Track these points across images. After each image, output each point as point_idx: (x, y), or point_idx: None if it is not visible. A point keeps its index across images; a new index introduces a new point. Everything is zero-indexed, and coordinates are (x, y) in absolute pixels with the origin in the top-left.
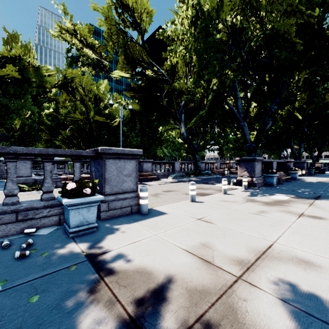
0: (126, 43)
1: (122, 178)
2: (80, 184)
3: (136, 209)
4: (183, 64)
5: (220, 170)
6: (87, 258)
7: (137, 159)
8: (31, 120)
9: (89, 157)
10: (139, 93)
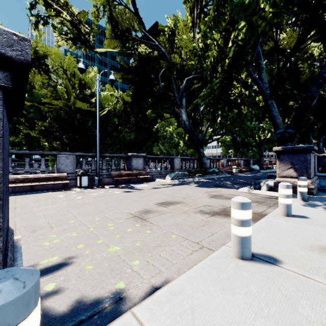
0: (111, 3)
1: None
2: None
3: None
4: (185, 29)
5: (227, 168)
6: None
7: None
8: None
9: None
10: (130, 75)
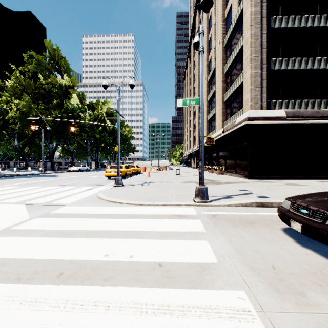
0: None
1: None
2: None
3: None
4: None
5: None
6: None
7: None
8: None
9: None
10: None
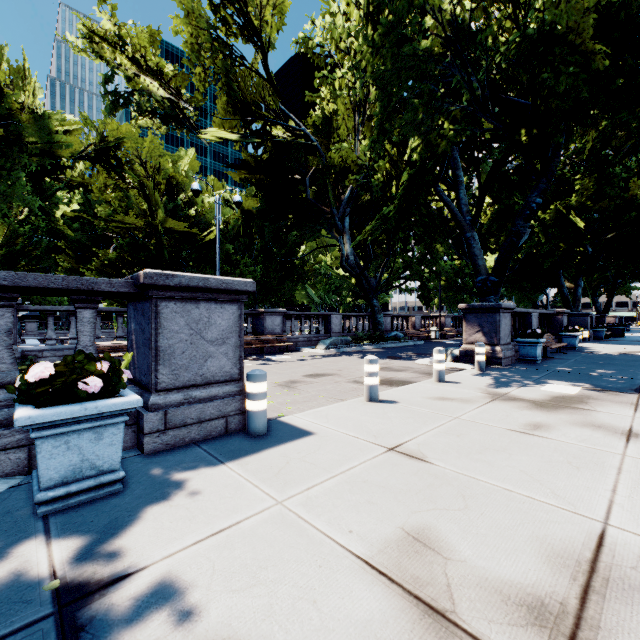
0: (231, 68)
1: (203, 349)
2: (71, 366)
3: (238, 423)
4: (347, 113)
5: (421, 330)
6: (54, 606)
7: (241, 301)
8: (29, 225)
9: (116, 295)
10: (258, 175)
